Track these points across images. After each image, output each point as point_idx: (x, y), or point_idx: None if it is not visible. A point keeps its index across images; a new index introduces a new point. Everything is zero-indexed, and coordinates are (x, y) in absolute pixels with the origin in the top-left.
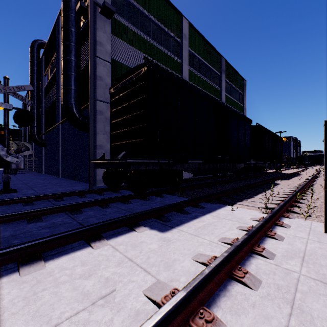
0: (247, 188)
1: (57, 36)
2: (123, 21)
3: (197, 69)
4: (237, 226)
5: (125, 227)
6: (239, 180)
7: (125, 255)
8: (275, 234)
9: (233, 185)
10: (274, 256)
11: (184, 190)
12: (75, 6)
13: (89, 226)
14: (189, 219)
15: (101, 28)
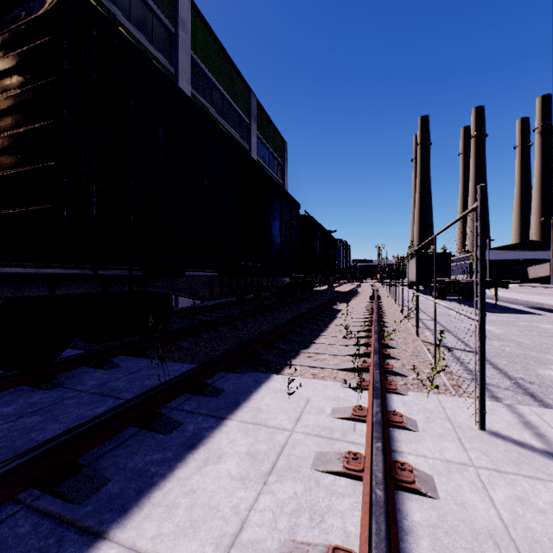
0: (299, 324)
1: None
2: None
3: (209, 100)
4: (313, 456)
5: None
6: (282, 307)
7: None
8: (413, 472)
9: (274, 317)
10: None
11: (176, 340)
12: None
13: None
14: (175, 456)
15: None
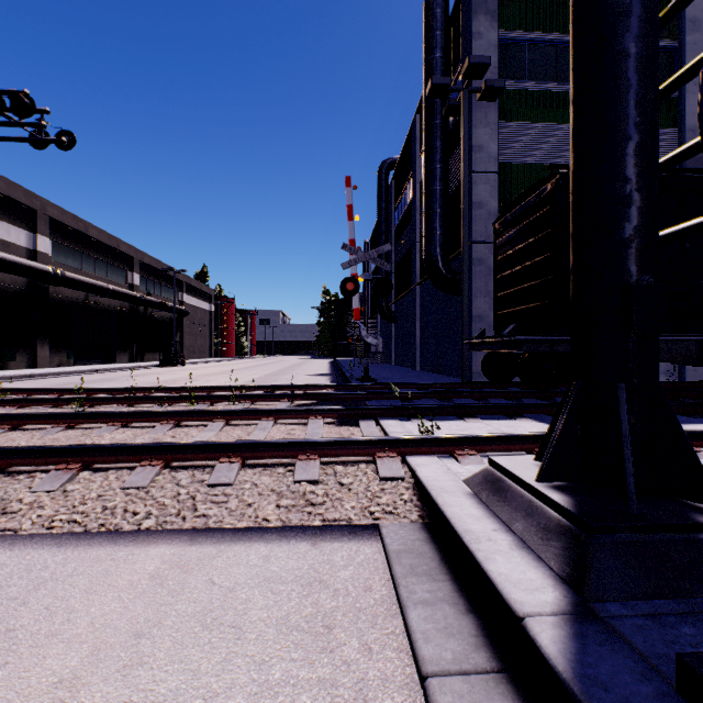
0: None
1: (413, 148)
2: (520, 86)
3: None
4: None
5: (504, 417)
6: None
7: (497, 429)
8: None
9: None
10: None
11: None
12: (441, 106)
13: (462, 404)
14: None
15: (481, 122)
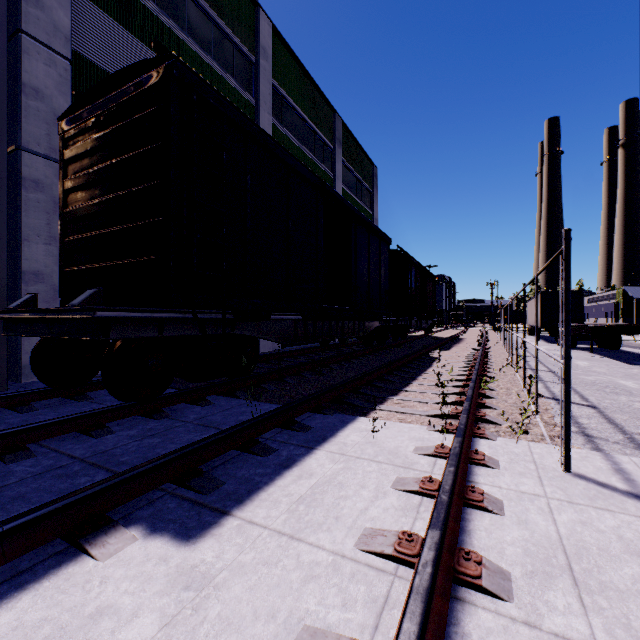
0: (388, 371)
1: None
2: None
3: (291, 128)
4: (393, 480)
5: (54, 541)
6: (370, 353)
7: None
8: (483, 495)
9: (361, 364)
10: (510, 584)
11: (262, 383)
12: None
13: None
14: (274, 472)
15: None
